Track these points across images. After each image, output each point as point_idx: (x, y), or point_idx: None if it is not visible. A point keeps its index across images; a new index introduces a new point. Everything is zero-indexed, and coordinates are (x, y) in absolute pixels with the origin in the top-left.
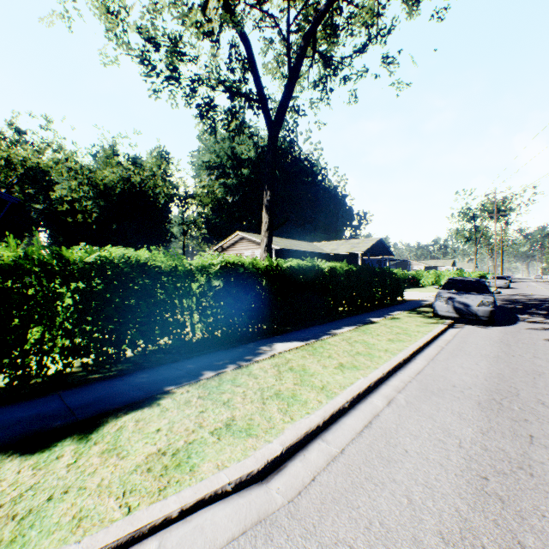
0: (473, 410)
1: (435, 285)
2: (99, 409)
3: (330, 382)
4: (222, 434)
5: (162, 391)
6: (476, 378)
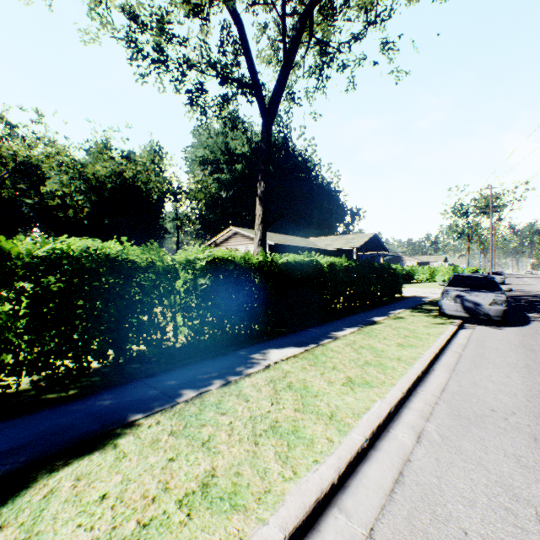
0: (533, 451)
1: (429, 280)
2: (31, 455)
3: (340, 406)
4: (195, 505)
5: (125, 422)
6: (516, 398)
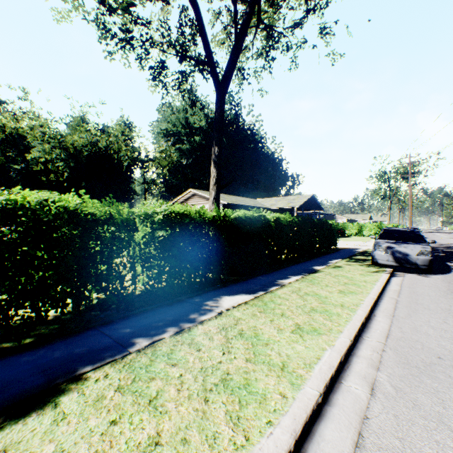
0: None
1: (358, 235)
2: None
3: (291, 356)
4: None
5: (72, 376)
6: None
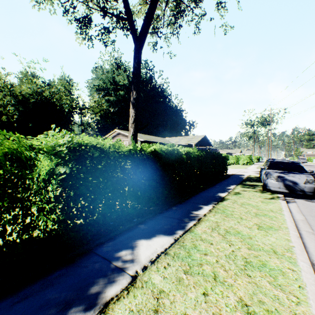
0: None
1: (236, 163)
2: None
3: None
4: None
5: None
6: None
